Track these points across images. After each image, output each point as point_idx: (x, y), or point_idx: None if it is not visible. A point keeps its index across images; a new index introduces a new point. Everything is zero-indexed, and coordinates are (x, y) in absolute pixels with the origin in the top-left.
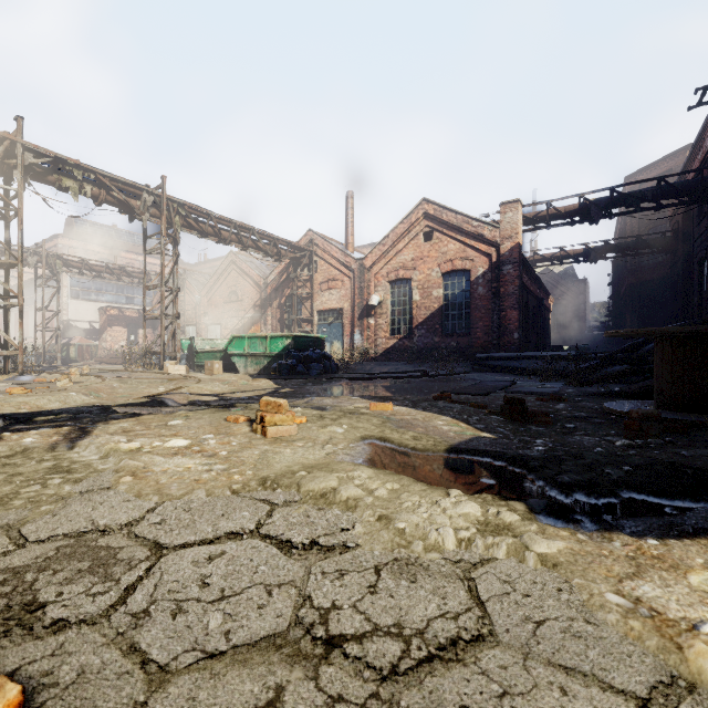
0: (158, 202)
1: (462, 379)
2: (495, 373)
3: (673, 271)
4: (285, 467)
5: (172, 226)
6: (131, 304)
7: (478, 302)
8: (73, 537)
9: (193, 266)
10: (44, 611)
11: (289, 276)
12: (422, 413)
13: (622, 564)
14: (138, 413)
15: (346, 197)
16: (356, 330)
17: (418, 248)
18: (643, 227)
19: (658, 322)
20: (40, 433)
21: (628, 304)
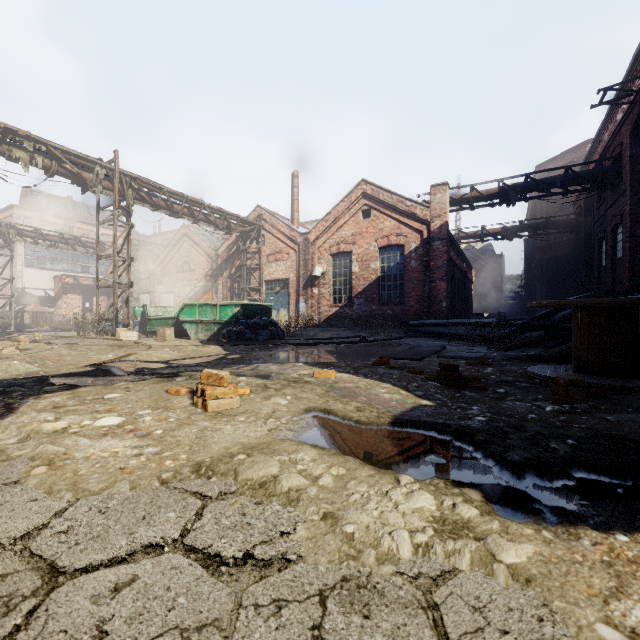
0: (111, 176)
1: (398, 345)
2: (426, 338)
3: (576, 249)
4: (223, 449)
5: (124, 198)
6: (86, 273)
7: (411, 274)
8: None
9: (147, 237)
10: None
11: (238, 248)
12: (363, 380)
13: (600, 574)
14: (76, 385)
15: (292, 176)
16: (301, 298)
17: (358, 224)
18: (550, 210)
19: (563, 293)
20: None
21: (538, 277)
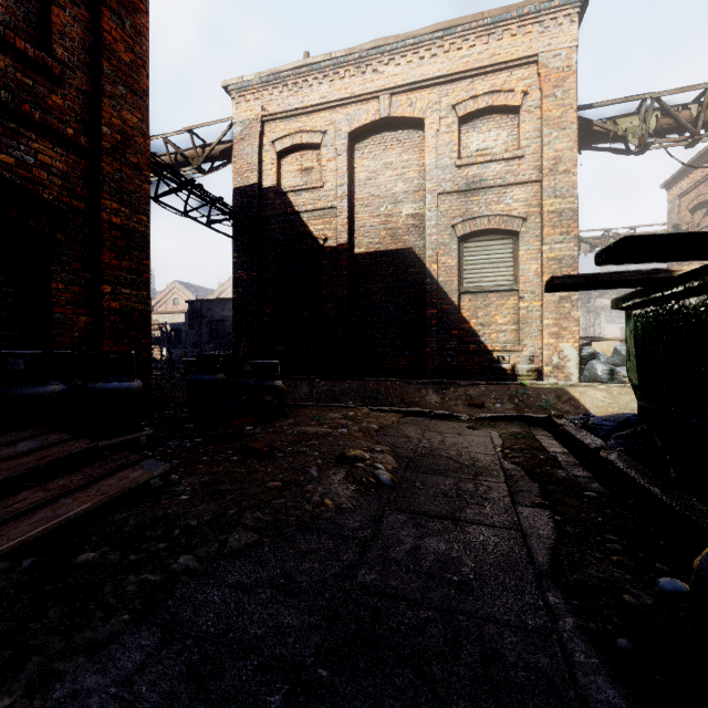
0: None
1: None
2: None
3: None
4: None
5: None
6: None
7: None
8: None
9: None
10: None
11: None
12: None
13: None
14: None
15: None
16: None
17: None
18: None
19: None
20: None
21: None
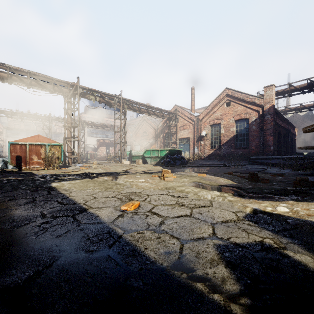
0: (119, 100)
1: (241, 167)
2: (259, 165)
3: None
4: (171, 186)
5: (124, 108)
6: (107, 138)
7: (252, 133)
8: (130, 193)
9: (128, 121)
10: (134, 199)
11: (167, 124)
12: (216, 177)
13: (247, 202)
14: (126, 174)
15: (191, 89)
16: (195, 146)
17: (223, 110)
18: None
19: None
20: (106, 177)
21: None
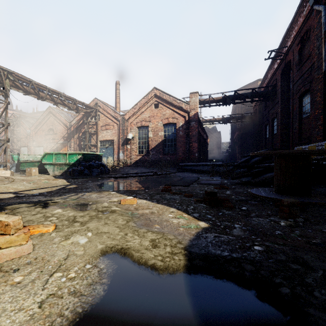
0: None
1: (174, 176)
2: (188, 172)
3: (254, 129)
4: None
5: (3, 85)
6: None
7: (180, 139)
8: None
9: (28, 114)
10: None
11: (84, 121)
12: (156, 205)
13: None
14: None
15: (116, 83)
16: (120, 151)
17: (152, 111)
18: (242, 111)
19: (248, 150)
20: None
21: (237, 142)
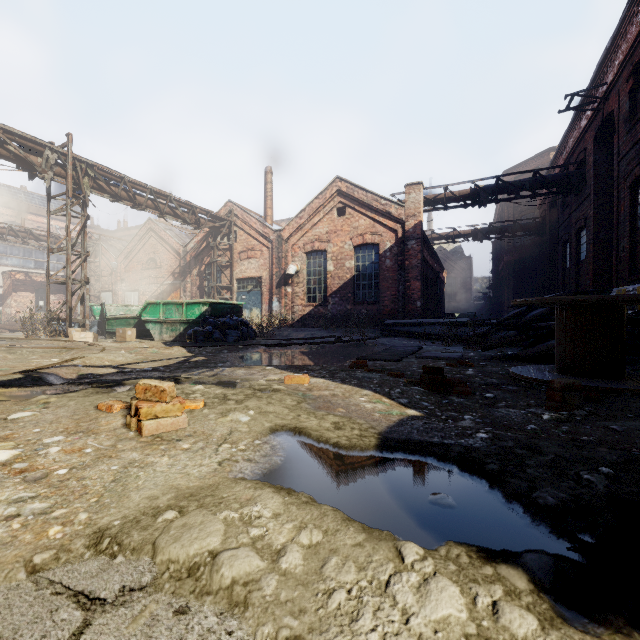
0: (63, 161)
1: (374, 345)
2: (402, 338)
3: (541, 251)
4: (147, 499)
5: (79, 187)
6: (40, 269)
7: (386, 273)
8: None
9: (111, 232)
10: None
11: (208, 244)
12: (340, 386)
13: None
14: None
15: (265, 172)
16: (274, 297)
17: (332, 222)
18: (517, 214)
19: (528, 294)
20: None
21: (506, 278)
